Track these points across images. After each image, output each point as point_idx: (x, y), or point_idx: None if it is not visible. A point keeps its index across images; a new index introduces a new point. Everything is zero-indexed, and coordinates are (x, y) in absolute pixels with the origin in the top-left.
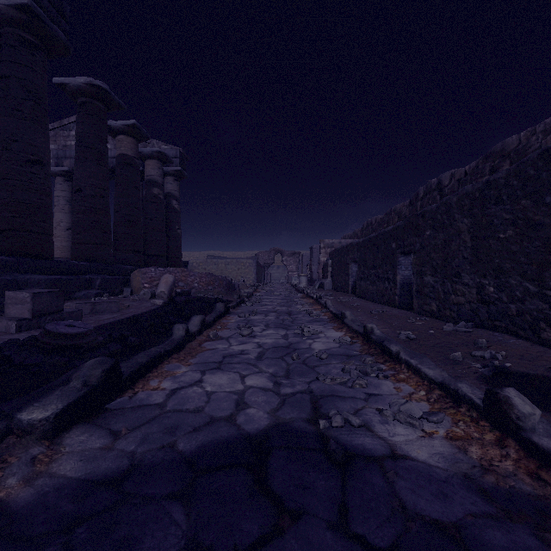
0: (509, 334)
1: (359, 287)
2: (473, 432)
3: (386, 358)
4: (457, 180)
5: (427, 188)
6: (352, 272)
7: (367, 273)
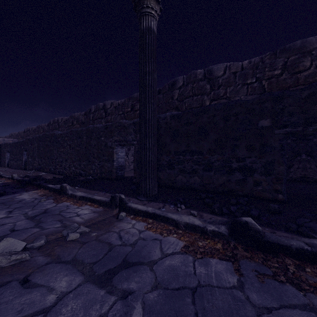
0: (42, 171)
1: (10, 164)
2: (8, 181)
3: (1, 178)
4: (64, 121)
5: (54, 121)
6: (8, 157)
7: (13, 157)
